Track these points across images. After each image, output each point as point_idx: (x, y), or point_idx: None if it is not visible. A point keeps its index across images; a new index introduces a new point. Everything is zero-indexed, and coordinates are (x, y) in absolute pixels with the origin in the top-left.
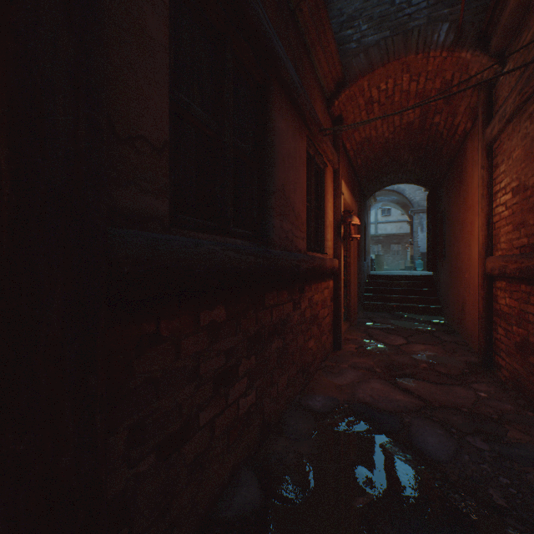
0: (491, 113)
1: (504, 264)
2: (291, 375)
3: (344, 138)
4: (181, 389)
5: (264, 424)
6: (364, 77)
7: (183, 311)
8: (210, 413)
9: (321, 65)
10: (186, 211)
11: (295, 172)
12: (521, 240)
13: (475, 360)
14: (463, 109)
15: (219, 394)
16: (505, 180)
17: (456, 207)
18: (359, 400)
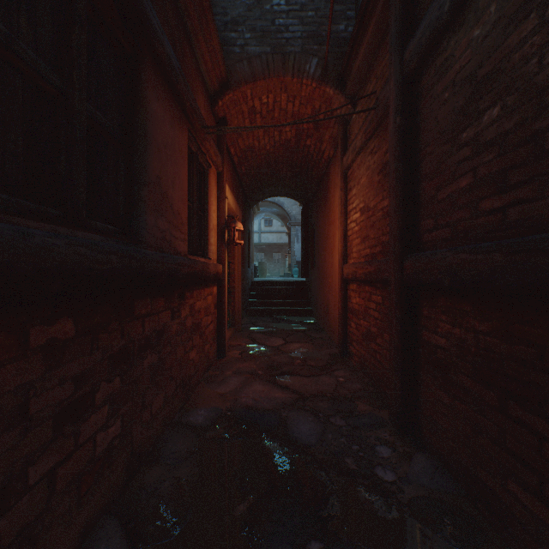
0: (347, 145)
1: (355, 269)
2: (169, 392)
3: (229, 142)
4: None
5: (134, 456)
6: (247, 84)
7: None
8: (49, 463)
9: (204, 58)
10: (5, 187)
11: (175, 165)
12: (366, 251)
13: (336, 352)
14: (328, 138)
15: (65, 434)
16: (356, 202)
17: (323, 221)
18: (242, 405)
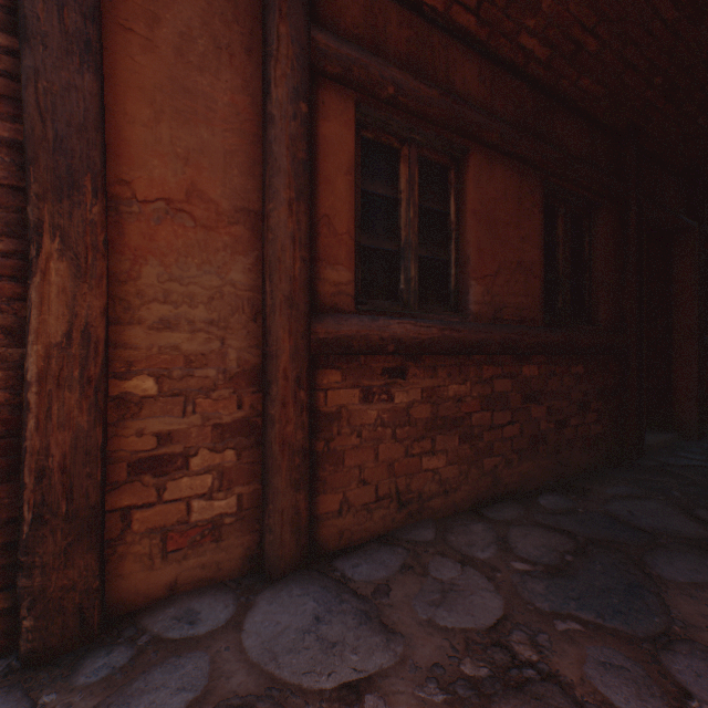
0: None
1: None
2: None
3: None
4: (704, 384)
5: None
6: None
7: (705, 360)
8: None
9: None
10: None
11: None
12: None
13: None
14: None
15: None
16: None
17: None
18: None
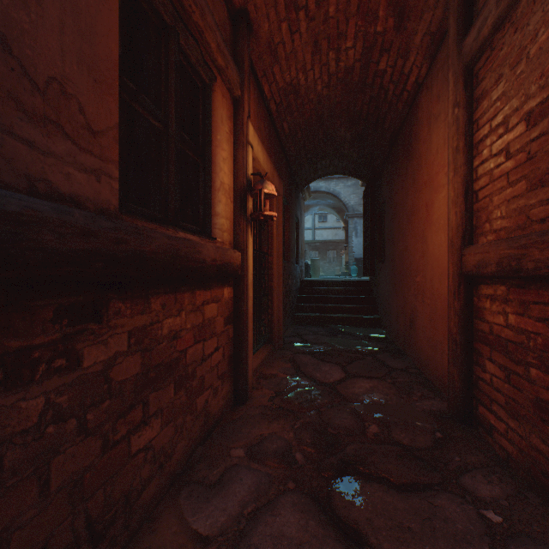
0: (471, 18)
1: (517, 251)
2: None
3: (258, 69)
4: None
5: None
6: None
7: None
8: None
9: None
10: None
11: None
12: None
13: (443, 408)
14: (420, 39)
15: None
16: (506, 108)
17: (403, 192)
18: None
